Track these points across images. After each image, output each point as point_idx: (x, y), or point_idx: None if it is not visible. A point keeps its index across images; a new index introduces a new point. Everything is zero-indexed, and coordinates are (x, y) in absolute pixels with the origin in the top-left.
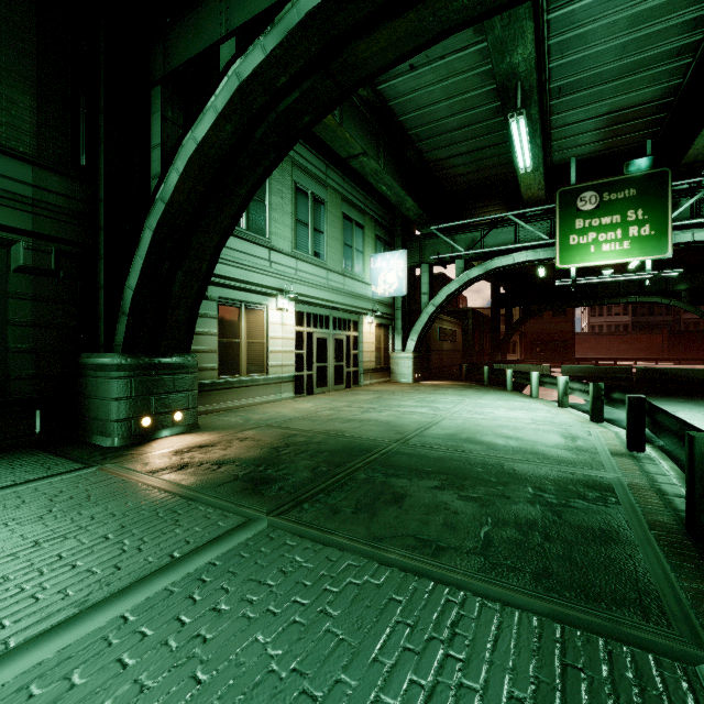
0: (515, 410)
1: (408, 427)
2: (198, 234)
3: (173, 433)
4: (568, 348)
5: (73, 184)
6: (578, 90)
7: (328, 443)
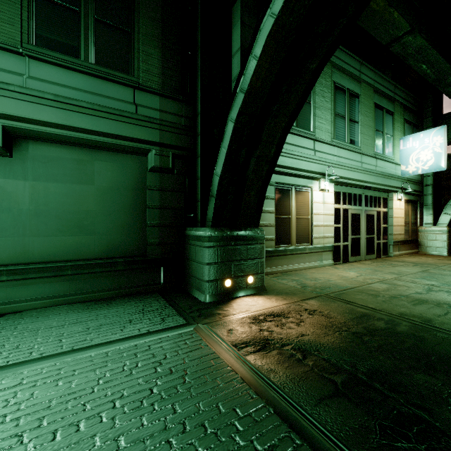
0: None
1: None
2: (269, 120)
3: (246, 294)
4: None
5: (181, 106)
6: None
7: (425, 339)
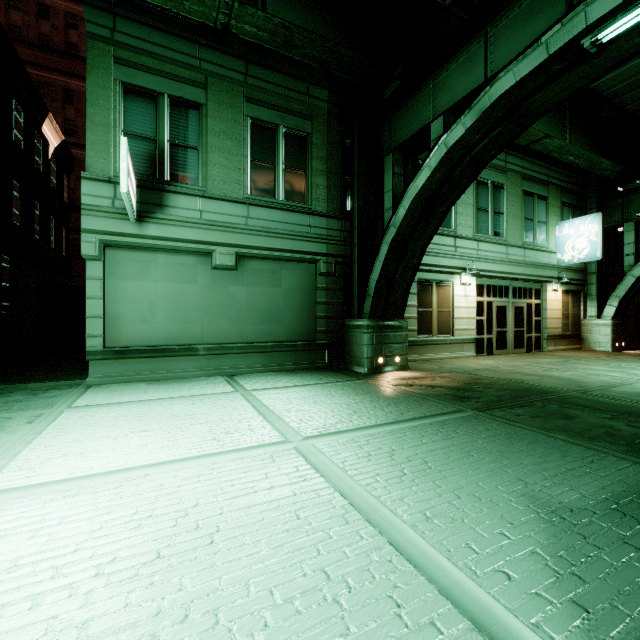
0: None
1: (591, 384)
2: (413, 242)
3: (394, 370)
4: None
5: (341, 222)
6: None
7: (510, 386)
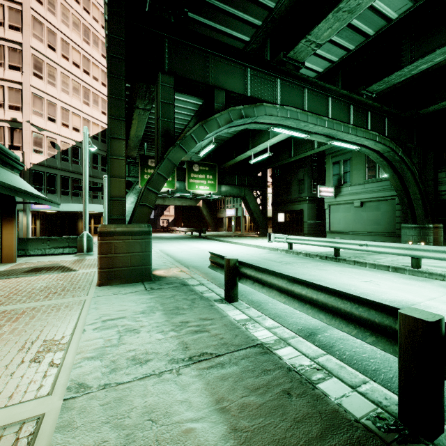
0: None
1: None
2: (408, 189)
3: None
4: None
5: None
6: None
7: None
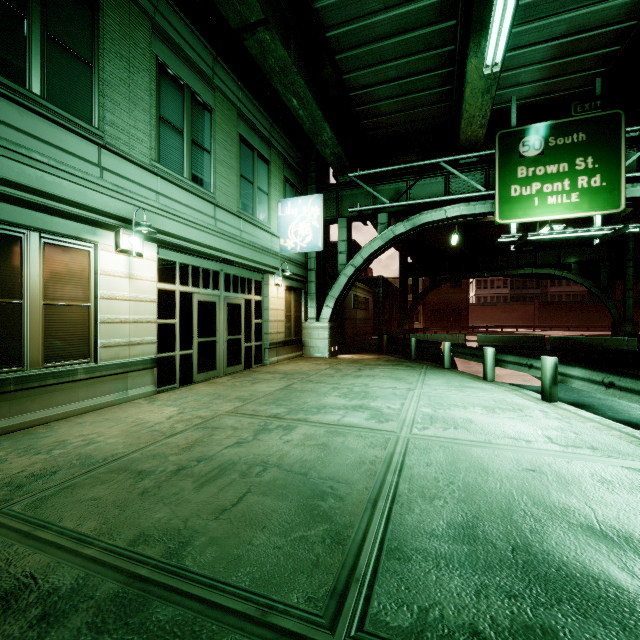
0: (497, 412)
1: (350, 492)
2: None
3: None
4: (462, 316)
5: None
6: None
7: None
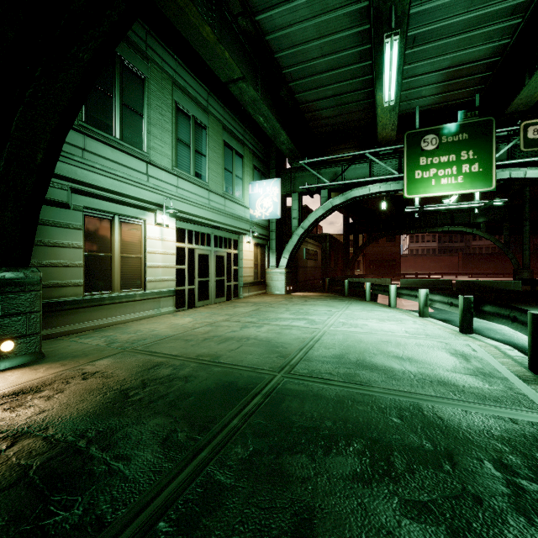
0: (385, 321)
1: (290, 346)
2: (21, 108)
3: None
4: (396, 265)
5: None
6: (428, 41)
7: (197, 378)
